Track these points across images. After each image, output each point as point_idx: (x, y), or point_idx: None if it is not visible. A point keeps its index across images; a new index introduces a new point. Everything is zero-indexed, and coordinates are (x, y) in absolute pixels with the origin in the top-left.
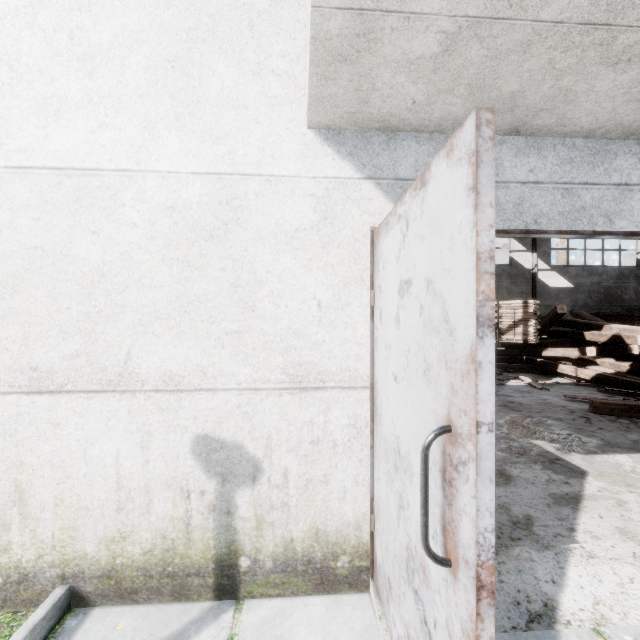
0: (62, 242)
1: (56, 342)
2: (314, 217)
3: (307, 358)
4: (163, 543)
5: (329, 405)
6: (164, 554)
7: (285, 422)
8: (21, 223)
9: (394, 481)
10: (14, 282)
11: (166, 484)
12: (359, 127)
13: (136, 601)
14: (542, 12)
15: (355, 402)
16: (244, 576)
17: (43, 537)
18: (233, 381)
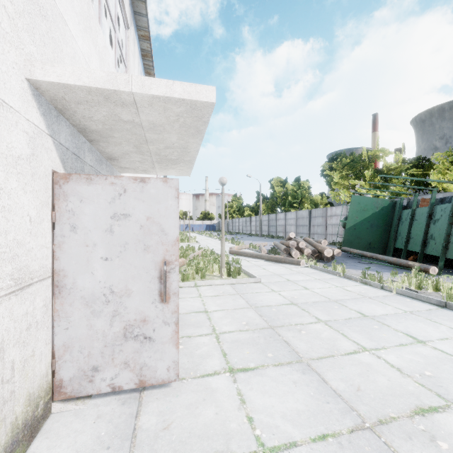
0: None
1: None
2: (28, 151)
3: (25, 263)
4: None
5: (35, 296)
6: None
7: (13, 321)
8: None
9: (104, 310)
10: None
11: None
12: (51, 100)
13: None
14: (147, 134)
15: (46, 288)
16: None
17: None
18: None
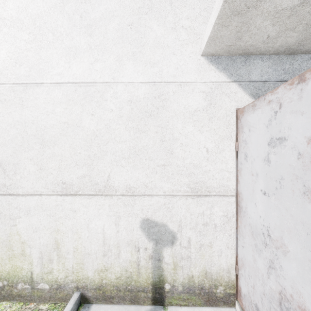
0: (77, 119)
1: (74, 170)
2: (204, 103)
3: (200, 179)
4: (126, 274)
5: (212, 205)
6: (126, 279)
7: (189, 213)
8: (58, 110)
9: (263, 251)
10: (54, 140)
11: (127, 243)
12: (230, 54)
13: (112, 302)
14: None
15: (227, 203)
16: (167, 294)
17: (68, 267)
18: (161, 191)
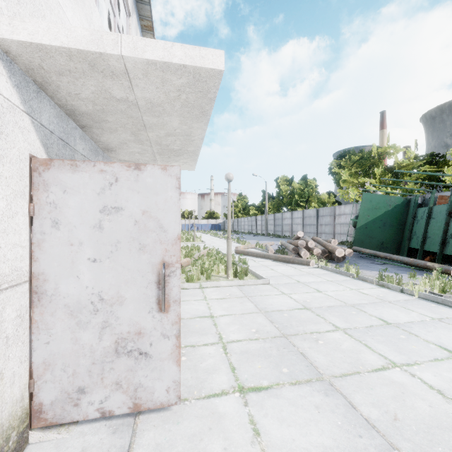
0: None
1: None
2: None
3: None
4: None
5: (4, 305)
6: None
7: None
8: None
9: (92, 321)
10: None
11: None
12: (27, 71)
13: None
14: (145, 116)
15: (21, 296)
16: None
17: None
18: None
